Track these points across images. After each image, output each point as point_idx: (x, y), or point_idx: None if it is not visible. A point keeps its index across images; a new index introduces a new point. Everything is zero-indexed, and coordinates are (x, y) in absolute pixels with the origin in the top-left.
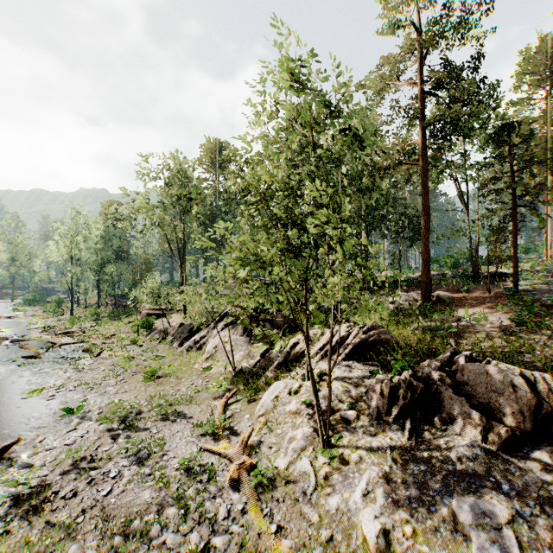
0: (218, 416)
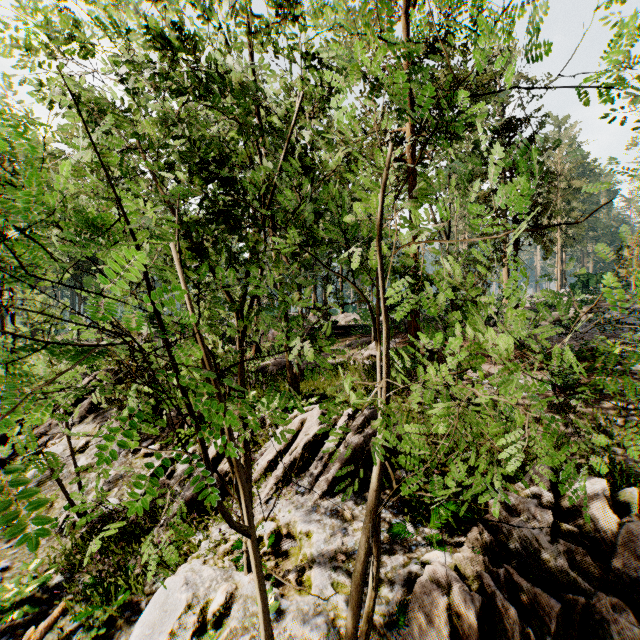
0: None
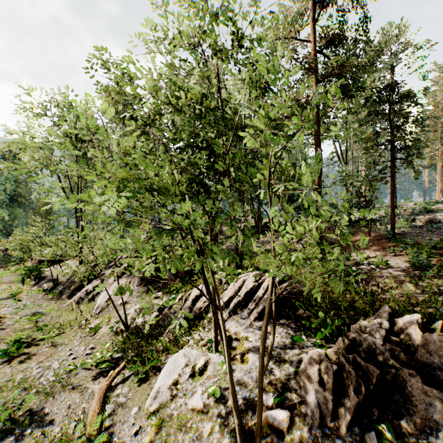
0: (90, 419)
